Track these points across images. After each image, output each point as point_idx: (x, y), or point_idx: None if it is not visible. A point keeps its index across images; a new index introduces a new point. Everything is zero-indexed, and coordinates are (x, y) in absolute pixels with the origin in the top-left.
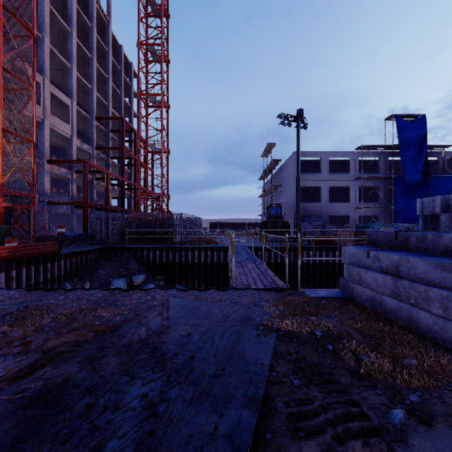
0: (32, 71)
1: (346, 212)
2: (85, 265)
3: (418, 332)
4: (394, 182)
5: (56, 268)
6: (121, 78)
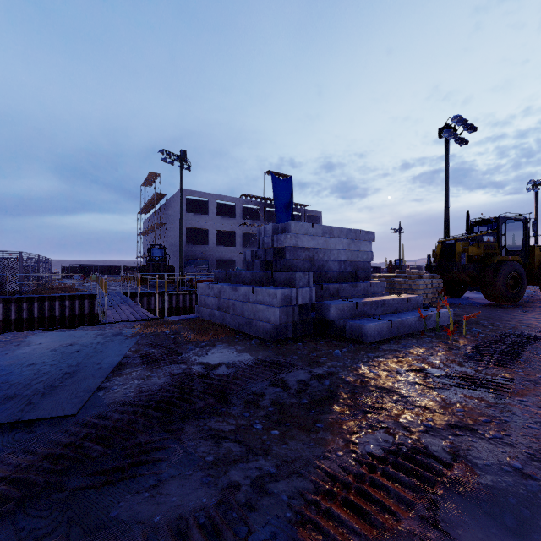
0: None
1: (232, 257)
2: None
3: (226, 326)
4: None
5: None
6: None
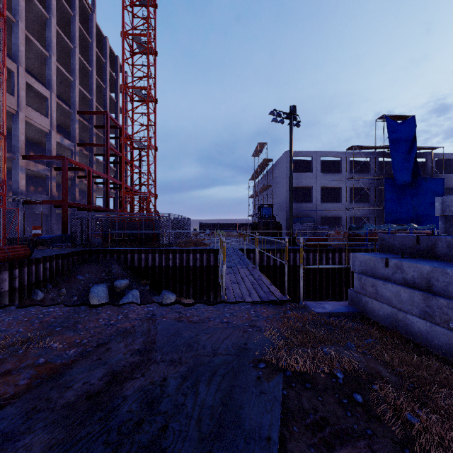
0: (2, 56)
1: (337, 213)
2: (61, 270)
3: None
4: (384, 183)
5: (26, 274)
6: (106, 72)
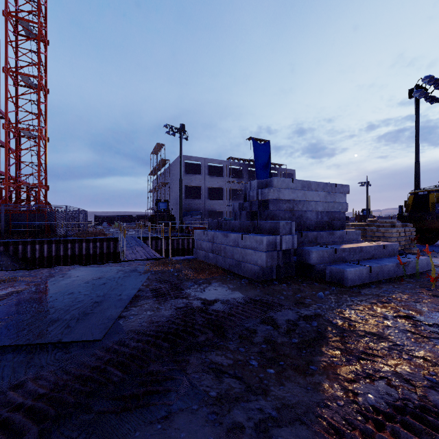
0: None
1: (220, 208)
2: None
3: (218, 266)
4: None
5: None
6: None
